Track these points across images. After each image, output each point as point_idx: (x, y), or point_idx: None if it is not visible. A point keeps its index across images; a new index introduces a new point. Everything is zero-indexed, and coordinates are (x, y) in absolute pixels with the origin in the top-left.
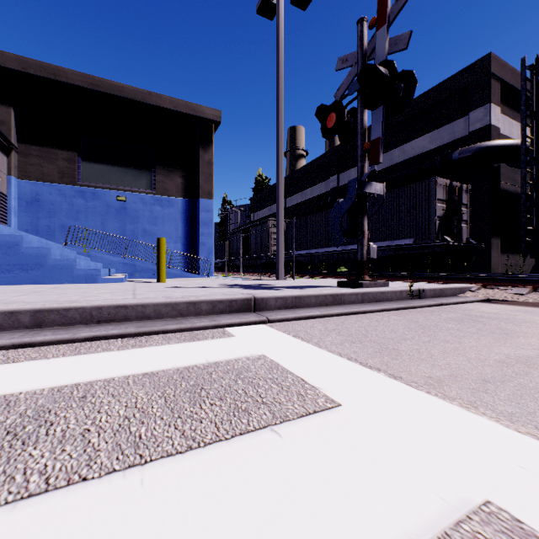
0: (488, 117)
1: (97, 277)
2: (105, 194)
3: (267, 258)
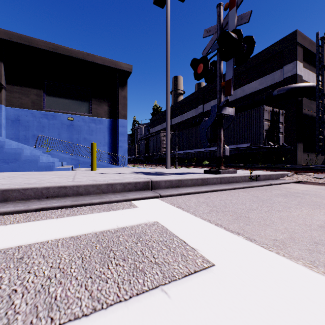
0: (295, 69)
1: (53, 167)
2: (60, 116)
3: (160, 155)
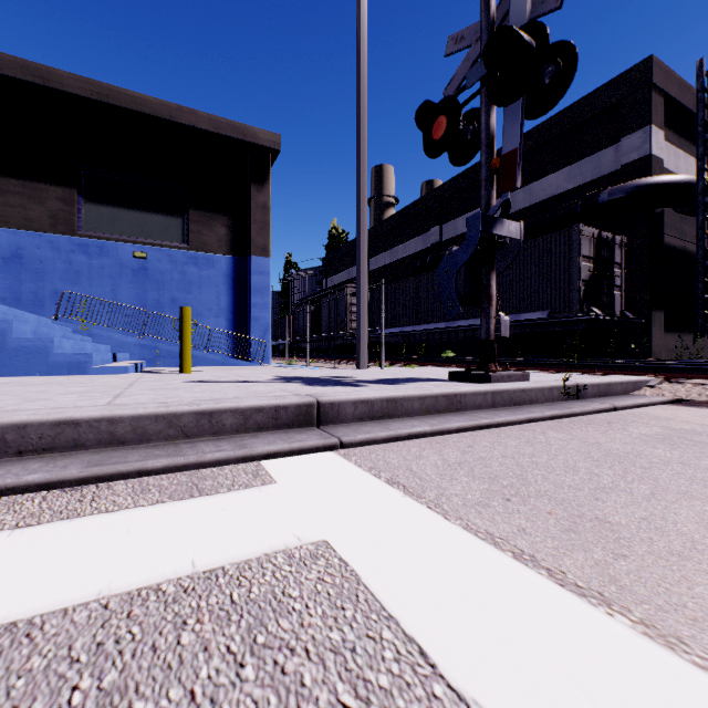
0: (647, 144)
1: (86, 365)
2: (117, 248)
3: (344, 338)
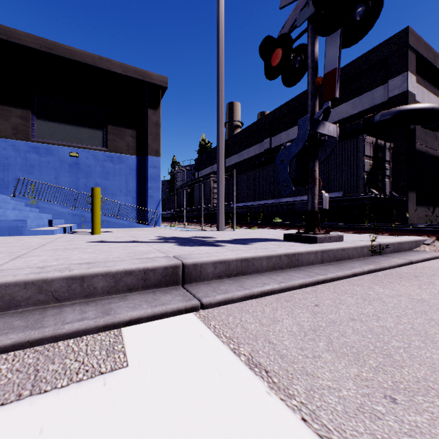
0: (405, 84)
1: (22, 229)
2: (59, 150)
3: (209, 209)
